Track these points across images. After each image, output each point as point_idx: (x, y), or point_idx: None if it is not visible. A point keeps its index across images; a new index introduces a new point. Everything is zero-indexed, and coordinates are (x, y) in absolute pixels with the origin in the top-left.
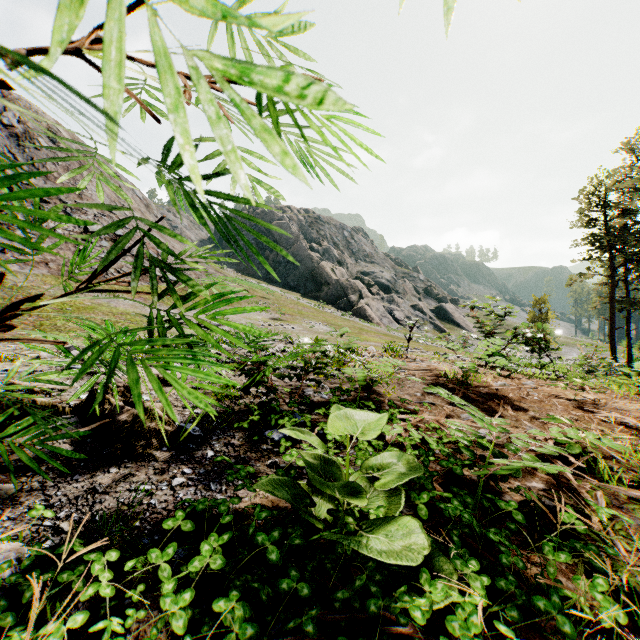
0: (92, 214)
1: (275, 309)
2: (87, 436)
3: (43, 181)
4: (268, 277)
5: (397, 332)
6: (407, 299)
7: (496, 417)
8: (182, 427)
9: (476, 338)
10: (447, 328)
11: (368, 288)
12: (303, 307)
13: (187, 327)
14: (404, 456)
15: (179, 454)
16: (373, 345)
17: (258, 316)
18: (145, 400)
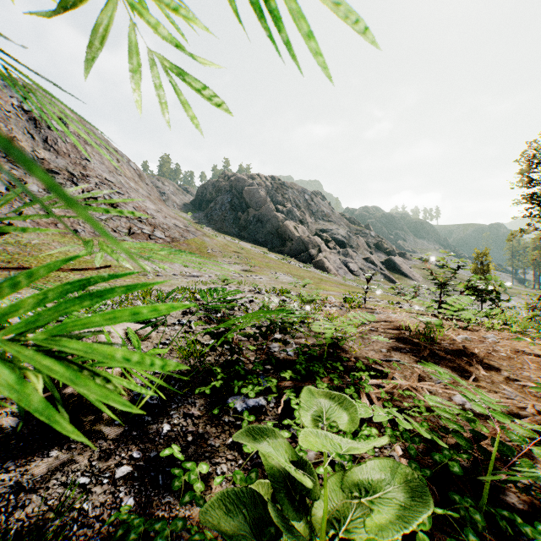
0: (94, 183)
1: (246, 262)
2: None
3: (55, 156)
4: (240, 234)
5: (352, 281)
6: (360, 253)
7: (471, 380)
8: (139, 394)
9: (427, 288)
10: (396, 278)
11: (326, 243)
12: (270, 260)
13: (170, 278)
14: (399, 468)
15: (132, 429)
16: (332, 294)
17: (231, 268)
18: None
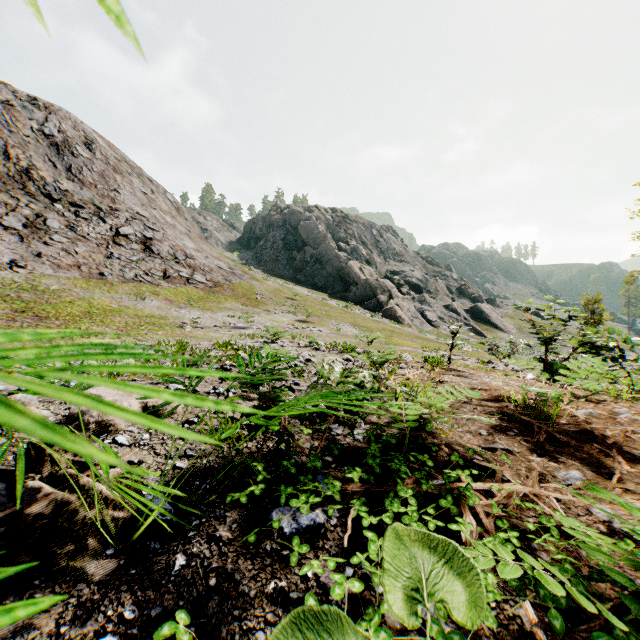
0: (124, 218)
1: (302, 310)
2: (8, 517)
3: (79, 187)
4: (295, 277)
5: (429, 334)
6: (439, 299)
7: (614, 481)
8: (146, 506)
9: (526, 344)
10: (483, 329)
11: (398, 288)
12: (330, 308)
13: (210, 330)
14: None
15: (129, 564)
16: (407, 351)
17: (284, 318)
18: (119, 443)
